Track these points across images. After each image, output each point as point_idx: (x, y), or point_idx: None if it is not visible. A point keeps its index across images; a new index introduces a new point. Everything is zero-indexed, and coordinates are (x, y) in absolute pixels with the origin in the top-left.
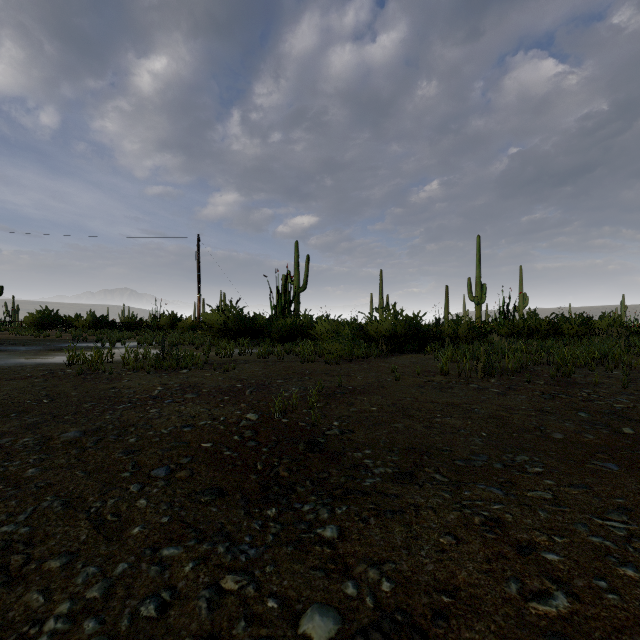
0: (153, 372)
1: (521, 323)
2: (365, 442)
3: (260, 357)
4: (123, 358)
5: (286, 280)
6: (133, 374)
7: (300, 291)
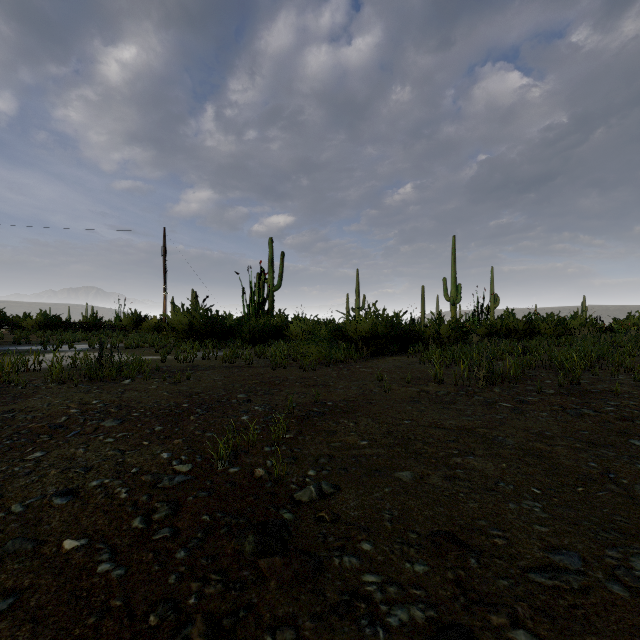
0: (83, 384)
1: (499, 323)
2: (359, 518)
3: (225, 362)
4: (50, 366)
5: (259, 278)
6: (55, 387)
7: (274, 289)
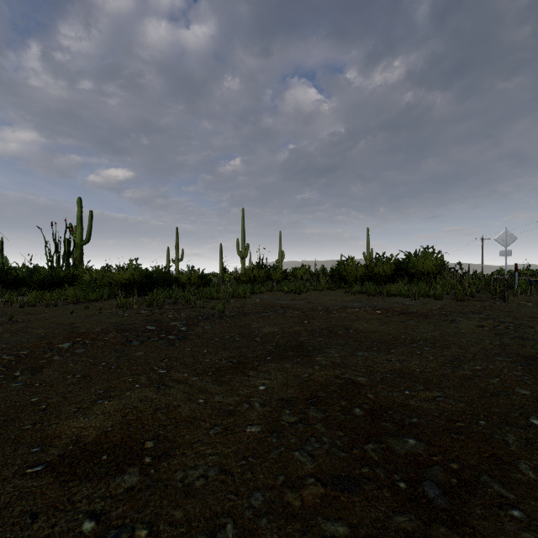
0: None
1: (251, 272)
2: None
3: None
4: None
5: (65, 233)
6: None
7: (83, 243)
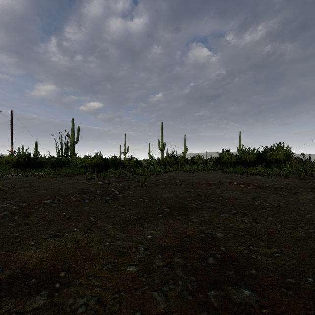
0: None
1: (166, 159)
2: None
3: (23, 176)
4: None
5: (65, 138)
6: None
7: (74, 143)
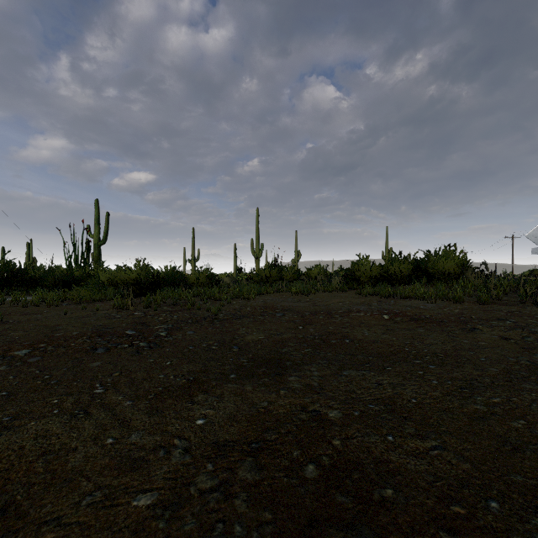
0: None
1: (262, 272)
2: None
3: None
4: None
5: (82, 234)
6: None
7: (100, 244)
